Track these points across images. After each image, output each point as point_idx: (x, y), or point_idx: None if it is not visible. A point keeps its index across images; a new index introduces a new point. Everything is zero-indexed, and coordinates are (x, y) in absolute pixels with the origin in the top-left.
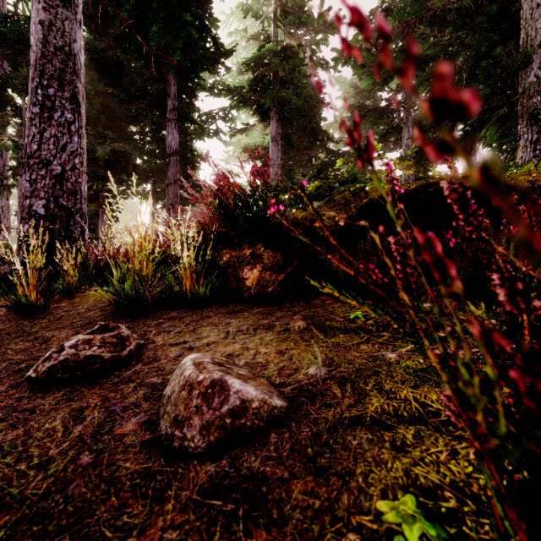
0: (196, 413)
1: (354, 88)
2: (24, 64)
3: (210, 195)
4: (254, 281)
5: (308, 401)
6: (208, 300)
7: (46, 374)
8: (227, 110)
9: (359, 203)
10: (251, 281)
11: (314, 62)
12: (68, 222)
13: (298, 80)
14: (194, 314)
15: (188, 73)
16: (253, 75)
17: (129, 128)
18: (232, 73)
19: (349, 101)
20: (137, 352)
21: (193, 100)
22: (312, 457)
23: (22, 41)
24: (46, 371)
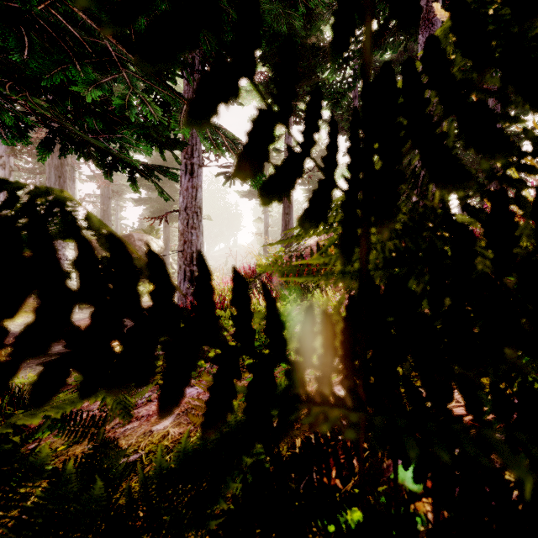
0: None
1: None
2: None
3: None
4: None
5: None
6: None
7: None
8: None
9: None
10: None
11: None
12: None
13: None
14: None
15: None
16: None
17: None
18: None
19: None
20: None
21: None
22: None
23: None
24: None
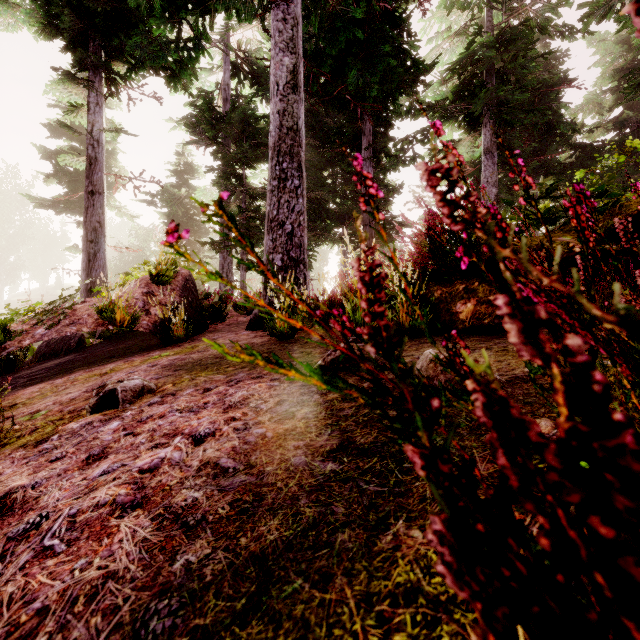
0: (441, 374)
1: (623, 42)
2: (244, 139)
3: (421, 235)
4: (469, 315)
5: (522, 382)
6: (422, 331)
7: (330, 364)
8: (426, 130)
9: (608, 222)
10: (465, 315)
11: (549, 34)
12: (295, 271)
13: (523, 66)
14: (413, 340)
15: (384, 103)
16: (458, 80)
17: (322, 174)
18: (432, 86)
19: (613, 65)
20: (379, 358)
21: (388, 130)
22: (522, 399)
23: (244, 120)
24: (329, 362)
